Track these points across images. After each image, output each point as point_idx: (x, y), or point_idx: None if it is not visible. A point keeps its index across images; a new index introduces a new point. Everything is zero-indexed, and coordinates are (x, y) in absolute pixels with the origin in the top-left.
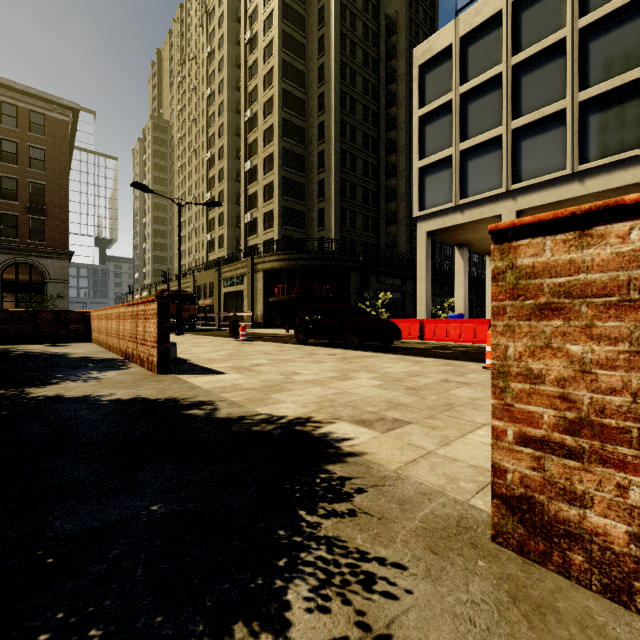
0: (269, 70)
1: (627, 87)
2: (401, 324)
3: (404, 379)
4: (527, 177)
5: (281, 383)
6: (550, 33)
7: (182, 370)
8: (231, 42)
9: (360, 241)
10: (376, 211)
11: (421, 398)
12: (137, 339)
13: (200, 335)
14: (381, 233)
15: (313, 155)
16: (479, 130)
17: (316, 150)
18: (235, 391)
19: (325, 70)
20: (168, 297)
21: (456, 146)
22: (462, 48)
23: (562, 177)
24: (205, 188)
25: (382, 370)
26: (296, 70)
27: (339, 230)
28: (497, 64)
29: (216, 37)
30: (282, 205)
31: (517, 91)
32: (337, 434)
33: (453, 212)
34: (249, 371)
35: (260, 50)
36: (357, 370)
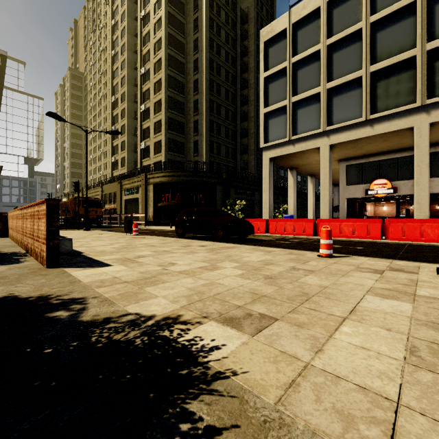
0: (158, 39)
1: (400, 64)
2: (253, 222)
3: (261, 268)
4: (337, 122)
5: (157, 274)
6: (351, 25)
7: (72, 263)
8: (130, 17)
9: (223, 164)
10: (234, 144)
11: (279, 287)
12: (33, 236)
13: (103, 231)
14: (238, 159)
15: (190, 102)
16: (305, 88)
17: (192, 99)
18: (112, 285)
19: (199, 43)
20: (57, 199)
21: (289, 99)
22: (293, 31)
23: (359, 123)
24: (111, 123)
25: (242, 259)
26: (178, 41)
27: (209, 156)
28: (317, 44)
29: (119, 13)
30: (168, 137)
31: (330, 63)
32: (205, 340)
33: (287, 145)
34: (132, 263)
35: (151, 24)
36: (223, 260)
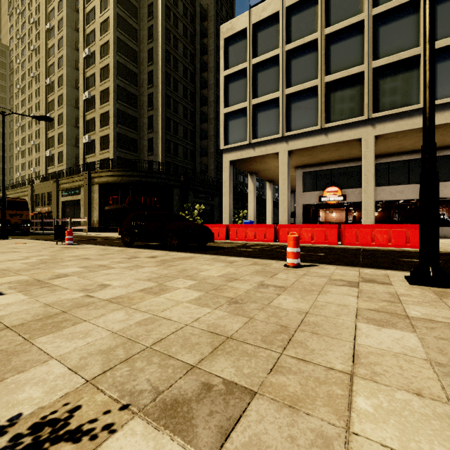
0: (105, 19)
1: (351, 78)
2: (212, 228)
3: (223, 286)
4: (295, 128)
5: (71, 307)
6: (308, 34)
7: None
8: None
9: (181, 166)
10: (193, 145)
11: (249, 319)
12: None
13: (27, 239)
14: (197, 161)
15: (144, 95)
16: (265, 92)
17: (146, 92)
18: None
19: (154, 31)
20: None
21: (250, 101)
22: (254, 32)
23: (315, 131)
24: (44, 110)
25: (200, 274)
26: (129, 25)
27: (165, 156)
28: (276, 48)
29: None
30: (117, 131)
31: (289, 69)
32: None
33: (248, 148)
34: (41, 287)
35: (97, 1)
36: (175, 276)
